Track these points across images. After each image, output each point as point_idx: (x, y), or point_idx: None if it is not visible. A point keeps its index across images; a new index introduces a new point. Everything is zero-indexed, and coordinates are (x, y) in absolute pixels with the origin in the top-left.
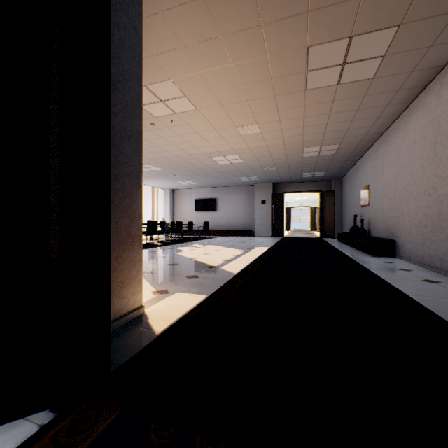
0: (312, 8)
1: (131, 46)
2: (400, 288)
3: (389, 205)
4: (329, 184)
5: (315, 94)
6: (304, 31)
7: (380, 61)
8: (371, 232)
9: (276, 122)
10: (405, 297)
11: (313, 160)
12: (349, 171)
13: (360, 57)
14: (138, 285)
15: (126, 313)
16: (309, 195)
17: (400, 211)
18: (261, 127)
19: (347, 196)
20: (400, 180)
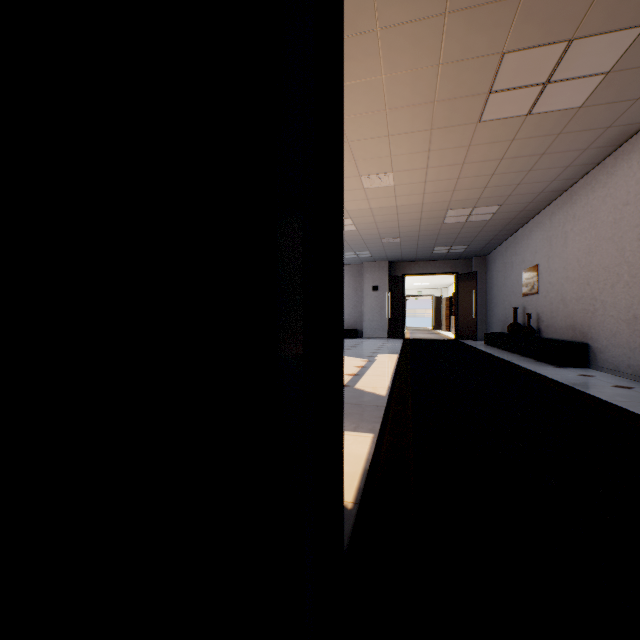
0: None
1: None
2: None
3: (577, 293)
4: (468, 263)
5: (490, 128)
6: (505, 28)
7: (599, 81)
8: (542, 331)
9: (420, 171)
10: None
11: (456, 229)
12: (501, 246)
13: (574, 73)
14: None
15: None
16: (434, 279)
17: (597, 301)
18: (397, 177)
19: (497, 280)
20: (599, 258)
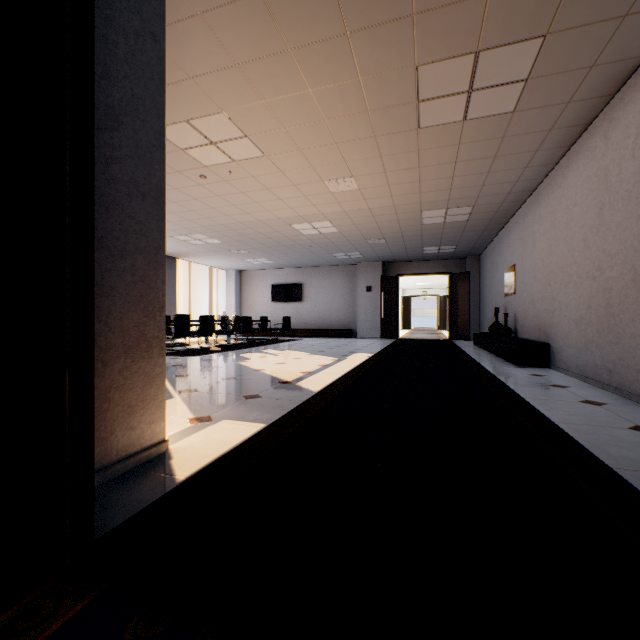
0: (419, 10)
1: (147, 62)
2: (547, 413)
3: (542, 293)
4: (462, 263)
5: (432, 134)
6: (409, 43)
7: (522, 88)
8: (518, 331)
9: (379, 175)
10: (550, 426)
11: (438, 229)
12: (490, 245)
13: (493, 82)
14: (158, 409)
15: (138, 450)
16: (436, 279)
17: (555, 301)
18: (359, 181)
19: (487, 280)
20: (556, 258)
